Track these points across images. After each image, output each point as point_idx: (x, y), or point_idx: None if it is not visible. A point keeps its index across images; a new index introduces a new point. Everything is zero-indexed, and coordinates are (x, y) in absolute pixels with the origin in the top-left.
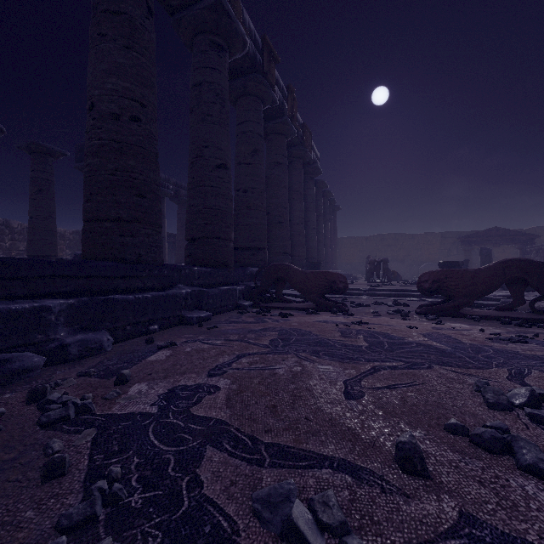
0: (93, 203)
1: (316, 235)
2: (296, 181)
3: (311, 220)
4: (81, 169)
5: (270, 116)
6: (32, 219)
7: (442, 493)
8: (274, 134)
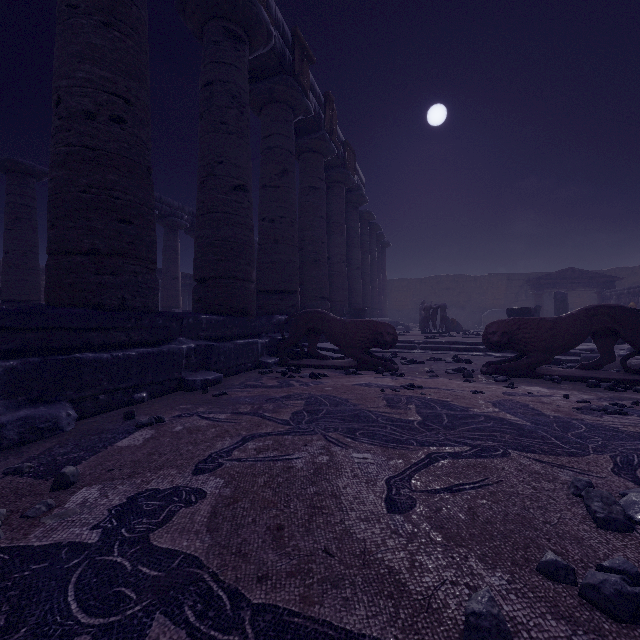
0: (59, 230)
1: (361, 277)
2: (336, 210)
3: (355, 258)
4: None
5: (304, 130)
6: (8, 255)
7: None
8: (309, 153)
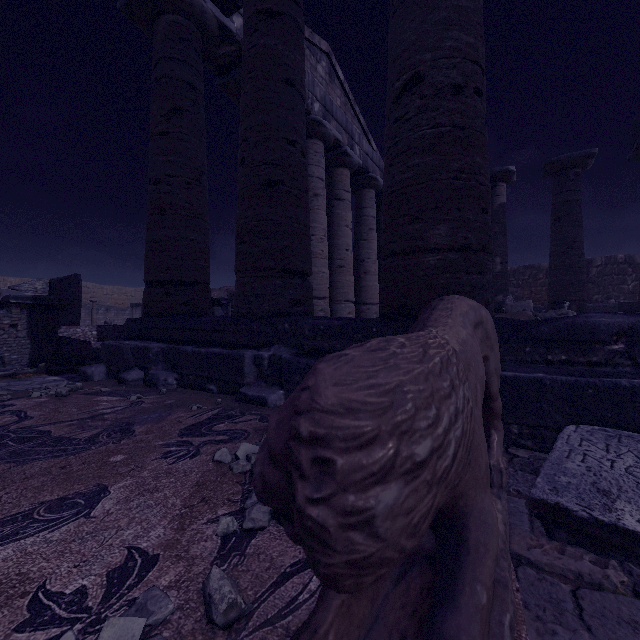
0: None
1: None
2: None
3: None
4: (634, 159)
5: None
6: (550, 258)
7: None
8: None
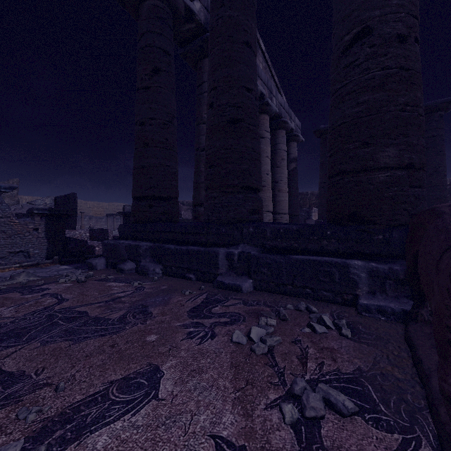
0: None
1: None
2: None
3: None
4: None
5: None
6: None
7: None
8: None
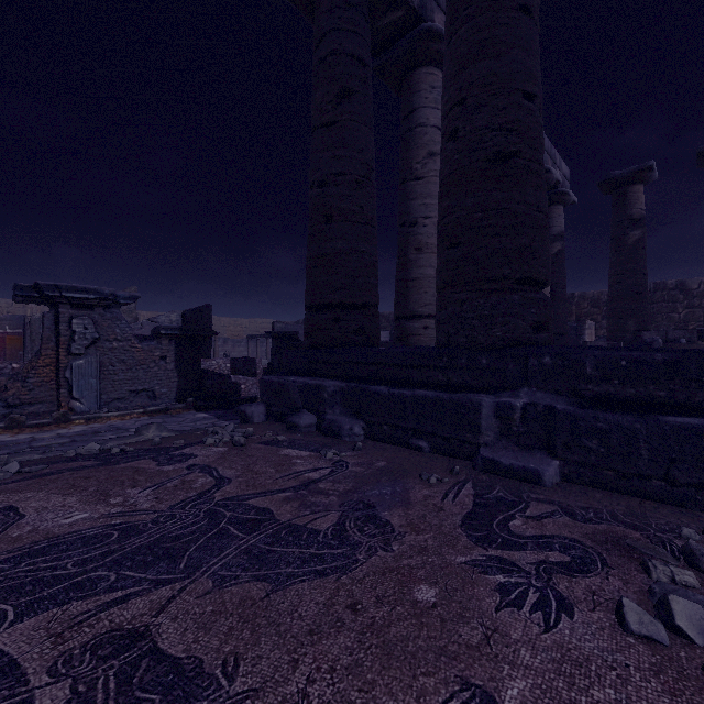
0: None
1: None
2: None
3: None
4: None
5: None
6: None
7: None
8: None
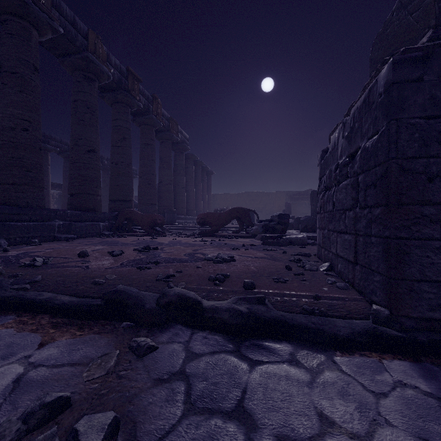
0: None
1: (189, 192)
2: (166, 155)
3: (181, 182)
4: None
5: (140, 114)
6: None
7: (83, 258)
8: (145, 125)
